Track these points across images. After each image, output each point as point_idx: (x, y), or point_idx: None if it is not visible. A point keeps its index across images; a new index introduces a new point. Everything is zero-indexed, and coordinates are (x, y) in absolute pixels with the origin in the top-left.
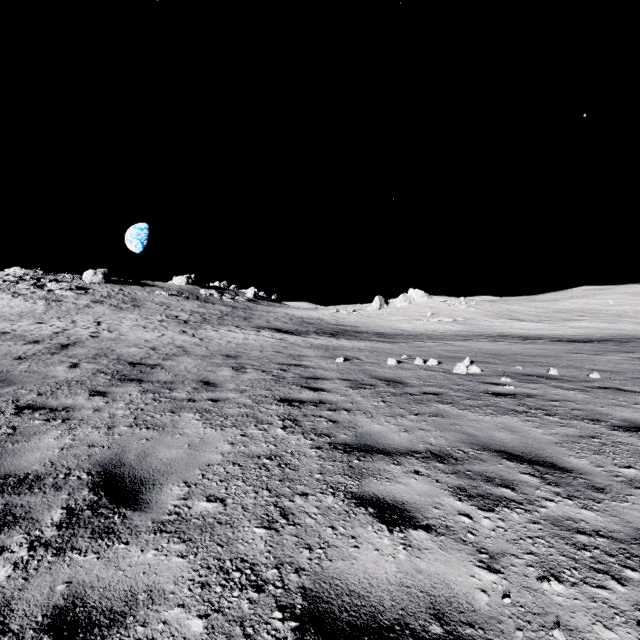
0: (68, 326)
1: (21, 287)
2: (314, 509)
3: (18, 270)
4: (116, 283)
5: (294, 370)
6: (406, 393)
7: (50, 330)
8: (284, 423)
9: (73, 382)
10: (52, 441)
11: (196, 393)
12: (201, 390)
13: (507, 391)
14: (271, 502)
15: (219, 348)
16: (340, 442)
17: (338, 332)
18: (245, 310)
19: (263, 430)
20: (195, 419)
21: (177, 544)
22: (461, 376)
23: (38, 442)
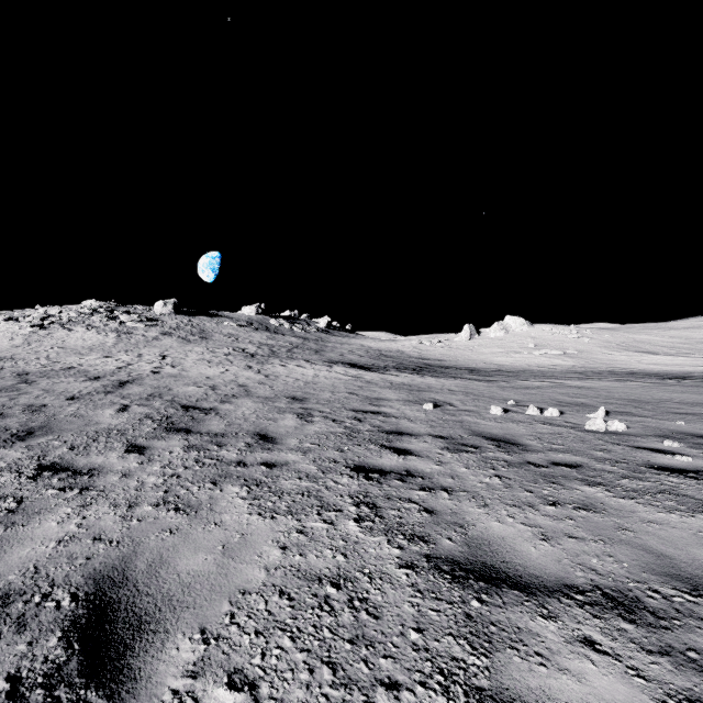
0: (133, 360)
1: (95, 319)
2: None
3: (93, 302)
4: (185, 314)
5: (371, 420)
6: (527, 462)
7: (114, 365)
8: (359, 511)
9: (114, 431)
10: (53, 526)
11: (249, 452)
12: (255, 448)
13: (682, 465)
14: (335, 702)
15: (285, 388)
16: (444, 556)
17: (422, 367)
18: (317, 342)
19: (329, 523)
20: (240, 497)
21: None
22: (599, 435)
23: (36, 527)
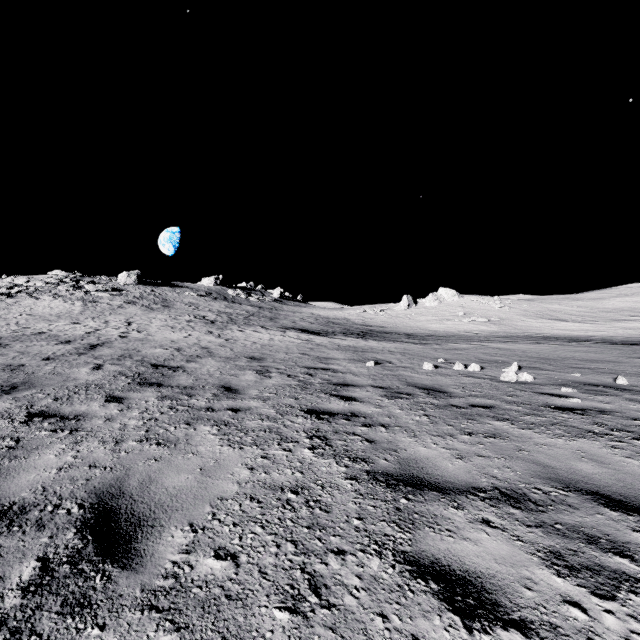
0: (100, 326)
1: (61, 289)
2: (355, 579)
3: (59, 273)
4: (148, 284)
5: (321, 375)
6: (451, 405)
7: (83, 330)
8: (312, 442)
9: (92, 386)
10: (52, 458)
11: (216, 401)
12: (221, 397)
13: (573, 405)
14: (297, 564)
15: (244, 349)
16: (380, 471)
17: (365, 333)
18: (271, 310)
19: (288, 451)
20: (212, 434)
21: (168, 634)
22: (511, 384)
23: (37, 459)
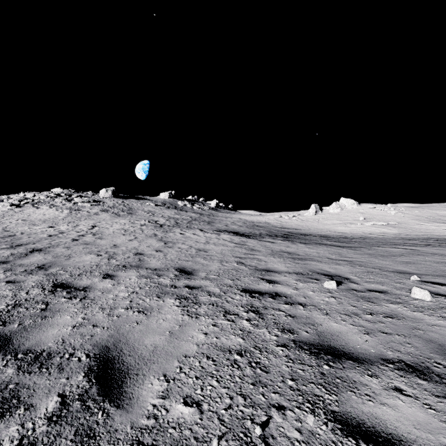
0: (67, 229)
1: (57, 201)
2: None
3: (59, 190)
4: (120, 197)
5: (274, 311)
6: None
7: (49, 233)
8: None
9: None
10: None
11: None
12: (64, 428)
13: None
14: None
15: (177, 256)
16: None
17: (287, 235)
18: (209, 216)
19: None
20: None
21: None
22: None
23: None
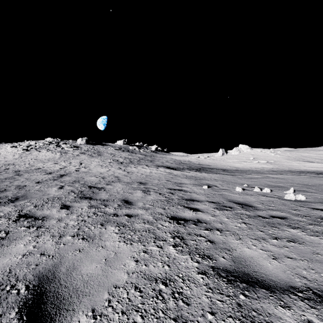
0: (67, 165)
1: (51, 147)
2: None
3: (50, 139)
4: (91, 144)
5: (178, 193)
6: (258, 216)
7: (58, 167)
8: (174, 241)
9: (56, 198)
10: (21, 247)
11: (119, 209)
12: (122, 207)
13: None
14: None
15: (136, 178)
16: (221, 267)
17: (200, 168)
18: (151, 156)
19: (159, 247)
20: (114, 232)
21: None
22: (292, 202)
23: (13, 247)
